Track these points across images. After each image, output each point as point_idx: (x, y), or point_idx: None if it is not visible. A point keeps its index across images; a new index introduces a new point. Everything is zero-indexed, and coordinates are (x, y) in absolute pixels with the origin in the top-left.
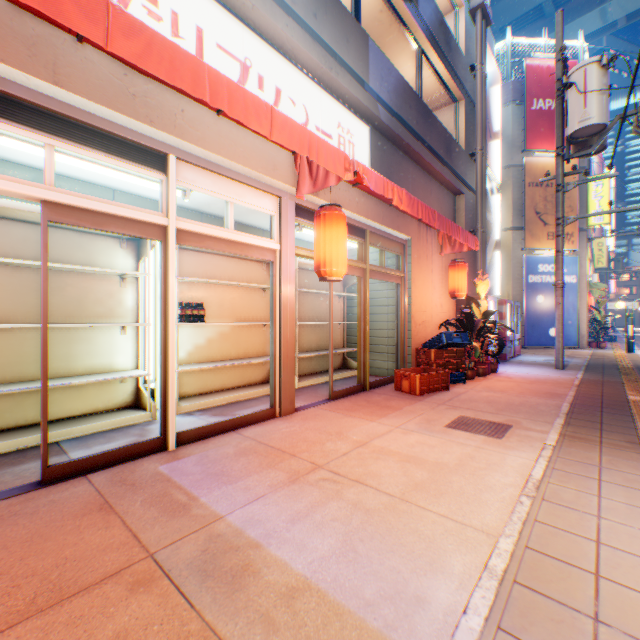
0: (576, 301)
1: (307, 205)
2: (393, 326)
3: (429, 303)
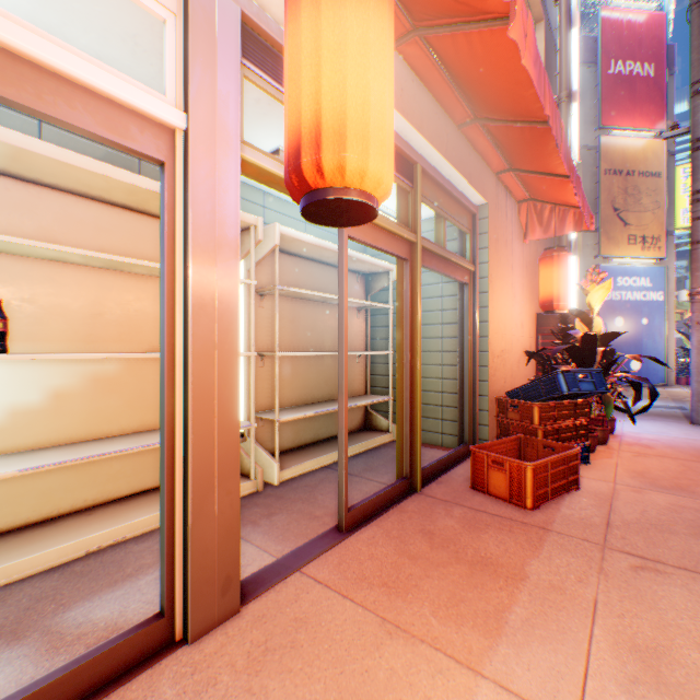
0: (664, 325)
1: (279, 38)
2: (453, 359)
3: (508, 320)
